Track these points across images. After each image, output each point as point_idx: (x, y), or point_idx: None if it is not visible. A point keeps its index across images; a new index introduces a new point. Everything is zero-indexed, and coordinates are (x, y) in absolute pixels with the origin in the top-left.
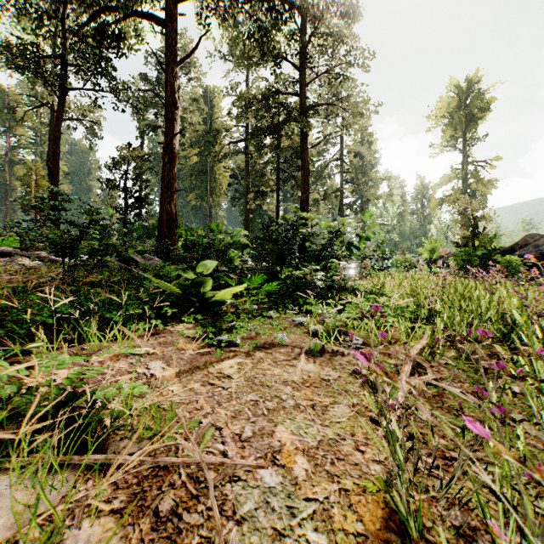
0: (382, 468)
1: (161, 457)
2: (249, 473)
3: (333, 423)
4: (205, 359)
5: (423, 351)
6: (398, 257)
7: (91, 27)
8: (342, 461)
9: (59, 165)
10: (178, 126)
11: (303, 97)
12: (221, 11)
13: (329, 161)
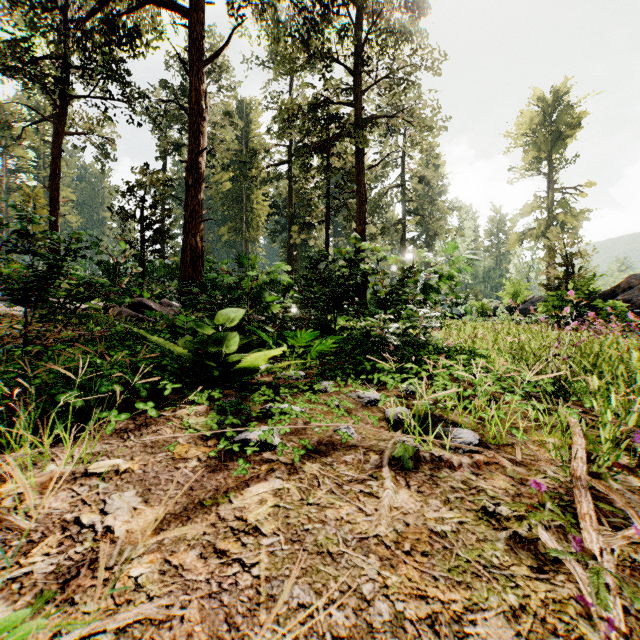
0: None
1: None
2: None
3: None
4: (216, 483)
5: None
6: (473, 303)
7: (98, 20)
8: None
9: (58, 189)
10: (204, 140)
11: (358, 107)
12: None
13: (388, 188)
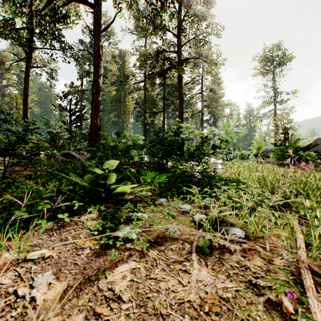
0: None
1: None
2: None
3: None
4: (98, 264)
5: None
6: (237, 152)
7: (48, 9)
8: None
9: (27, 95)
10: (101, 70)
11: (179, 53)
12: None
13: (194, 94)
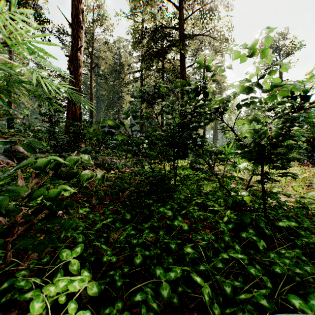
0: None
1: None
2: None
3: None
4: None
5: None
6: None
7: None
8: None
9: None
10: (82, 42)
11: (181, 29)
12: None
13: None
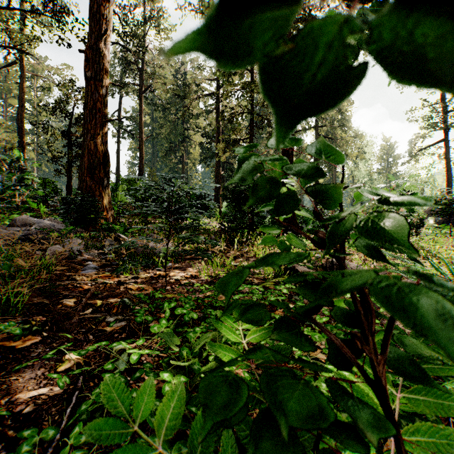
0: None
1: None
2: None
3: None
4: None
5: None
6: None
7: None
8: None
9: None
10: (109, 27)
11: None
12: None
13: None
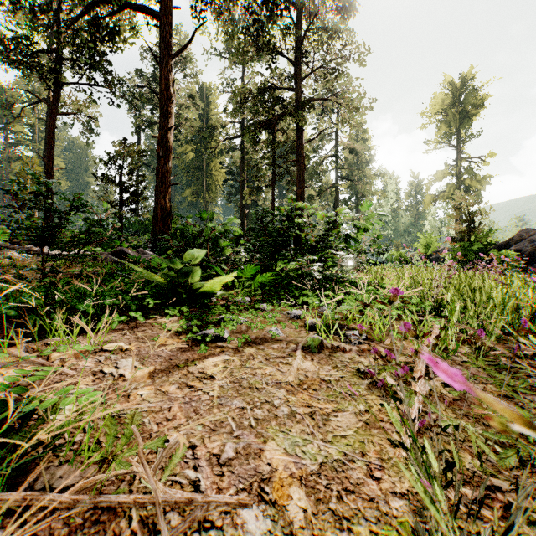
0: (406, 505)
1: (104, 495)
2: (226, 516)
3: (337, 438)
4: (186, 357)
5: (433, 347)
6: (393, 253)
7: (85, 21)
8: (351, 495)
9: (53, 159)
10: (172, 119)
11: (298, 92)
12: (216, 5)
13: (324, 158)
